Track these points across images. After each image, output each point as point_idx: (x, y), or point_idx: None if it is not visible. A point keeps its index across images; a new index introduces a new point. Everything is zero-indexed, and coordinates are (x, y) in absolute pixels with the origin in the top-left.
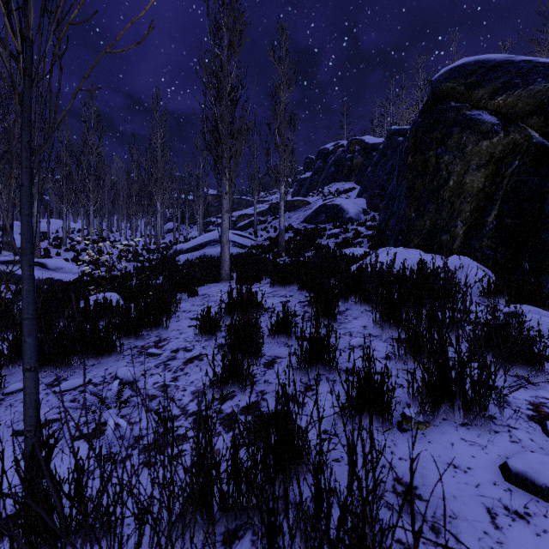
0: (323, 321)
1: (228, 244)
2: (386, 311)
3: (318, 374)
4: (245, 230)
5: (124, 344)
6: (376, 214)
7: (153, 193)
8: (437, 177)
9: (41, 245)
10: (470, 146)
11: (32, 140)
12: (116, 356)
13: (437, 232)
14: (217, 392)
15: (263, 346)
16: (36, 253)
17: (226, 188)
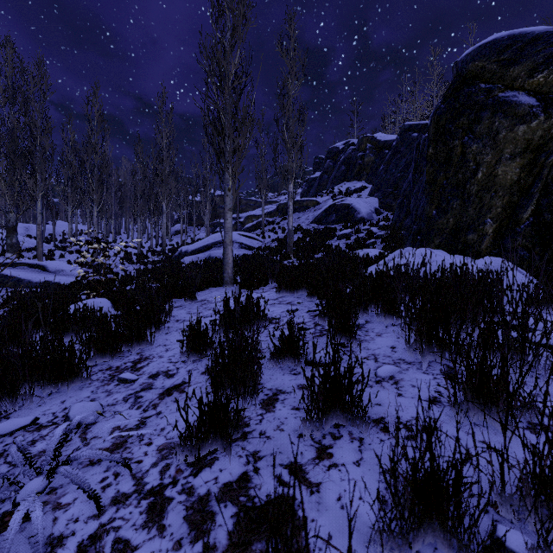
0: (339, 338)
1: (231, 245)
2: (425, 331)
3: (336, 425)
4: (253, 231)
5: (98, 364)
6: (389, 213)
7: (159, 194)
8: (462, 170)
9: (46, 247)
10: (503, 132)
11: (34, 139)
12: (81, 382)
13: (461, 230)
14: (190, 453)
15: (263, 372)
16: (38, 255)
17: (228, 184)
